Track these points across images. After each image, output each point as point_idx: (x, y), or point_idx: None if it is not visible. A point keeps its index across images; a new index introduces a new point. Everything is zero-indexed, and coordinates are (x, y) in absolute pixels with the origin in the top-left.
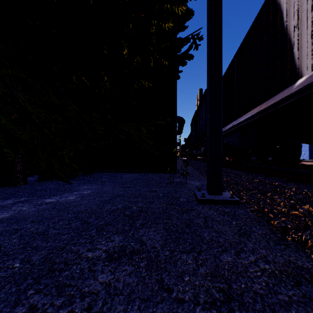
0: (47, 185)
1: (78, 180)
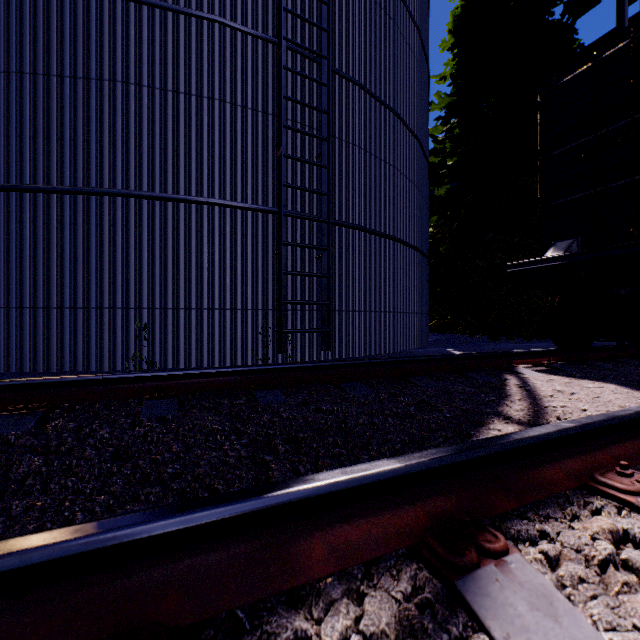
0: (514, 341)
1: (533, 341)
